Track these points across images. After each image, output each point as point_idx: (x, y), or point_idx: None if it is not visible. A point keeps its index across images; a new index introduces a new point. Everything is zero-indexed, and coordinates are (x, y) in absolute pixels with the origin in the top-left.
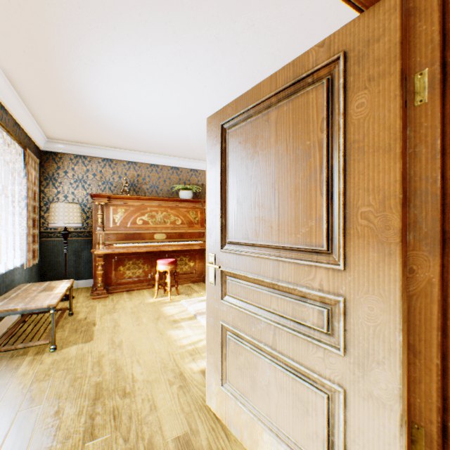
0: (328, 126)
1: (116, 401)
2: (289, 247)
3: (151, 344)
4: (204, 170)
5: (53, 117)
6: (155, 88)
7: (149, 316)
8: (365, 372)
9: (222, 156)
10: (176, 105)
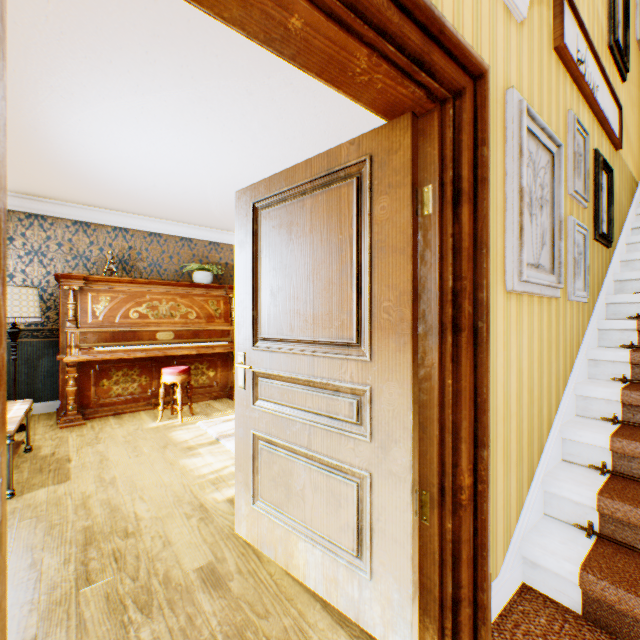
0: (358, 223)
1: (116, 543)
2: (324, 342)
3: (158, 477)
4: (229, 244)
5: None
6: (162, 136)
7: (152, 445)
8: (386, 453)
9: (254, 239)
10: (191, 158)
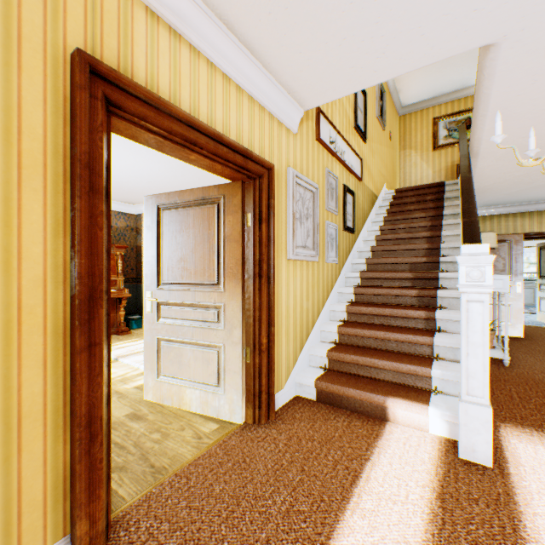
0: (218, 226)
1: None
2: (201, 284)
3: None
4: (114, 210)
5: None
6: None
7: None
8: (231, 333)
9: (158, 226)
10: None
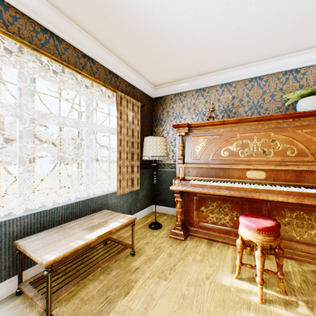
0: None
1: None
2: None
3: None
4: None
5: (135, 57)
6: None
7: None
8: None
9: None
10: None
